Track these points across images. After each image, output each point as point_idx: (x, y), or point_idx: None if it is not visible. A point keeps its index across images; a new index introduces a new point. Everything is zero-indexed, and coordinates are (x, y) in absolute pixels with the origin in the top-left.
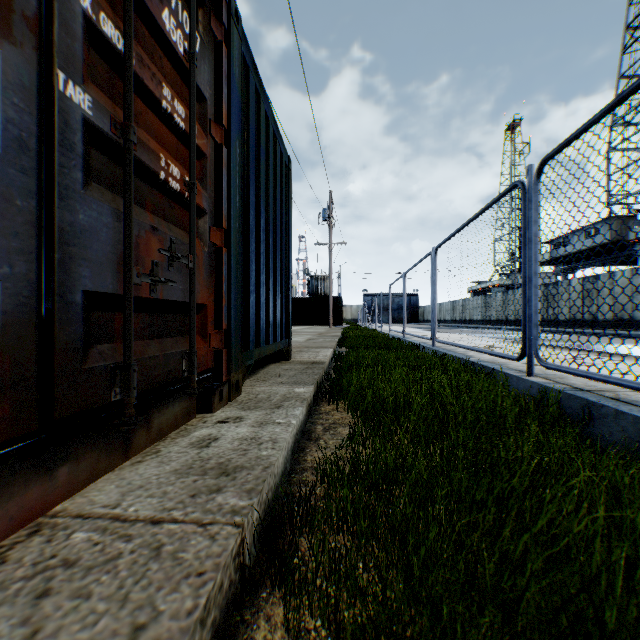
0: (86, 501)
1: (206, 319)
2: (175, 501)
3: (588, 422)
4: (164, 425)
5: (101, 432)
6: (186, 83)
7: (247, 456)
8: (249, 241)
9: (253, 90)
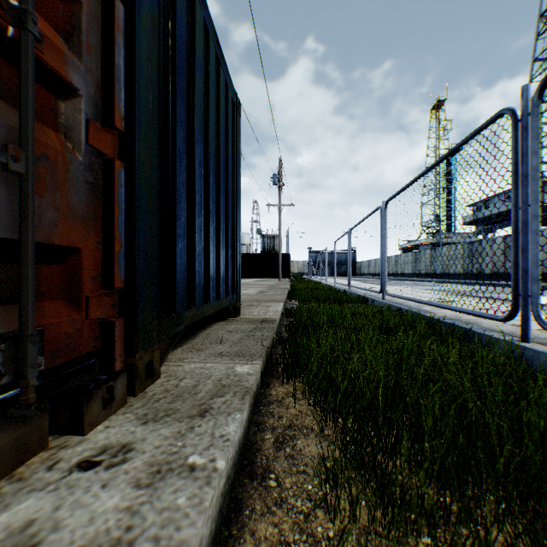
0: None
1: (79, 272)
2: None
3: None
4: None
5: None
6: None
7: None
8: (175, 168)
9: None
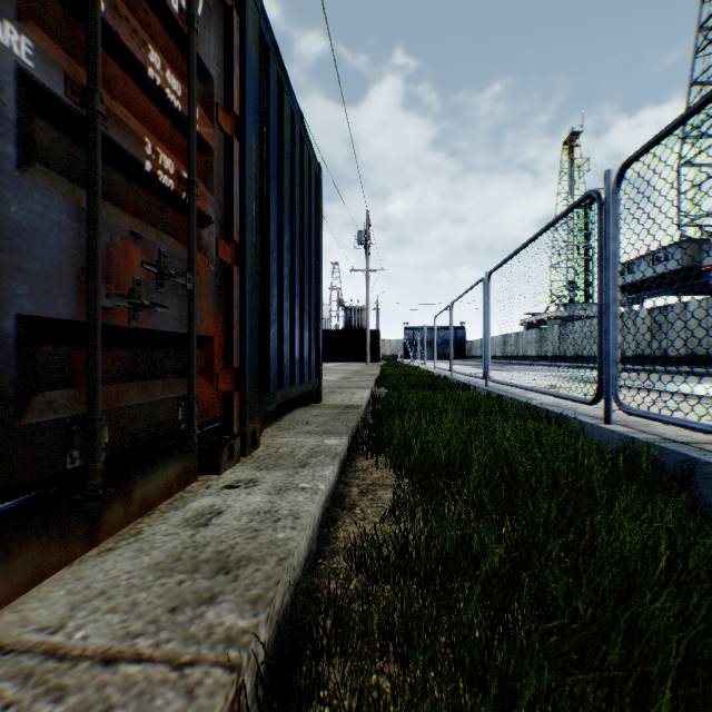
0: (17, 619)
1: (212, 355)
2: (146, 619)
3: (688, 483)
4: (151, 494)
5: (50, 513)
6: (184, 53)
7: (257, 540)
8: (269, 260)
9: (274, 77)
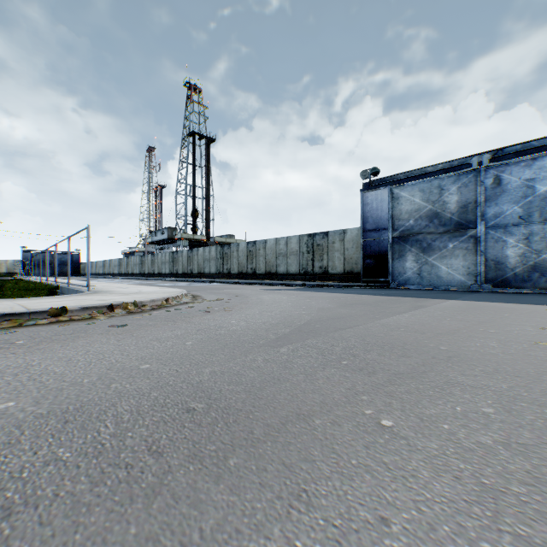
0: None
1: None
2: None
3: None
4: None
5: None
6: None
7: None
8: None
9: None
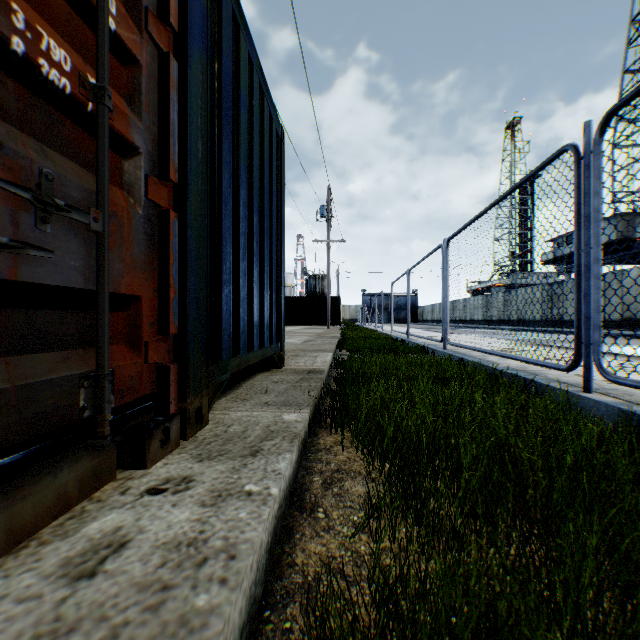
0: None
1: (140, 319)
2: None
3: None
4: (27, 516)
5: None
6: None
7: (161, 614)
8: (221, 213)
9: (228, 11)
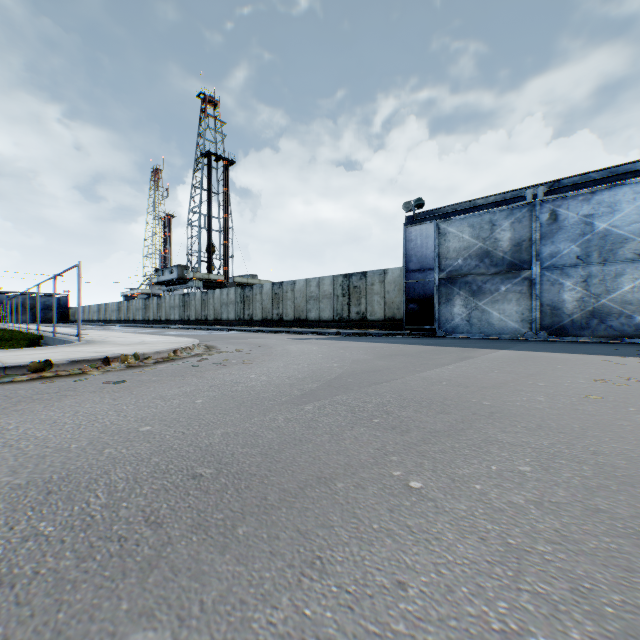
0: None
1: None
2: None
3: None
4: None
5: None
6: None
7: None
8: None
9: None
